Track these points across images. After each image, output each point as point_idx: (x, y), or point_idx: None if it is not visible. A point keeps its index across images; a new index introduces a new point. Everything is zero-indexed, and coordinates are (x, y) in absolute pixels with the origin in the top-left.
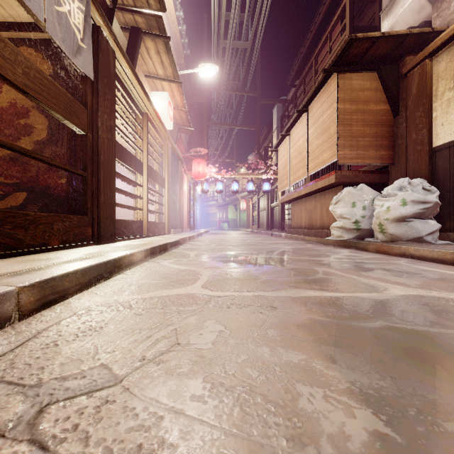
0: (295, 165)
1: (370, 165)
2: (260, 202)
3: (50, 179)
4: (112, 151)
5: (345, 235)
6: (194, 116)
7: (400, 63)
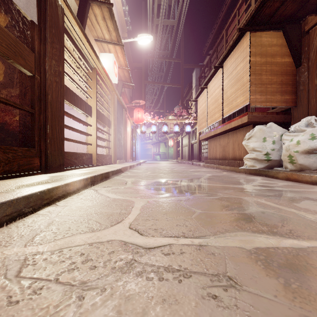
0: (212, 110)
1: (273, 109)
2: (183, 140)
3: (6, 116)
4: (61, 93)
5: (256, 165)
6: (135, 77)
7: (302, 23)
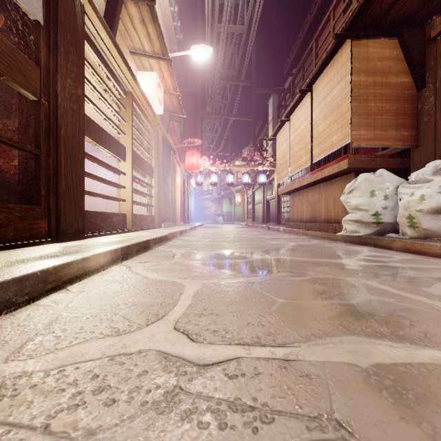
0: (296, 153)
1: (384, 150)
2: (255, 195)
3: (0, 160)
4: (79, 126)
5: (361, 230)
6: (187, 107)
7: (426, 26)
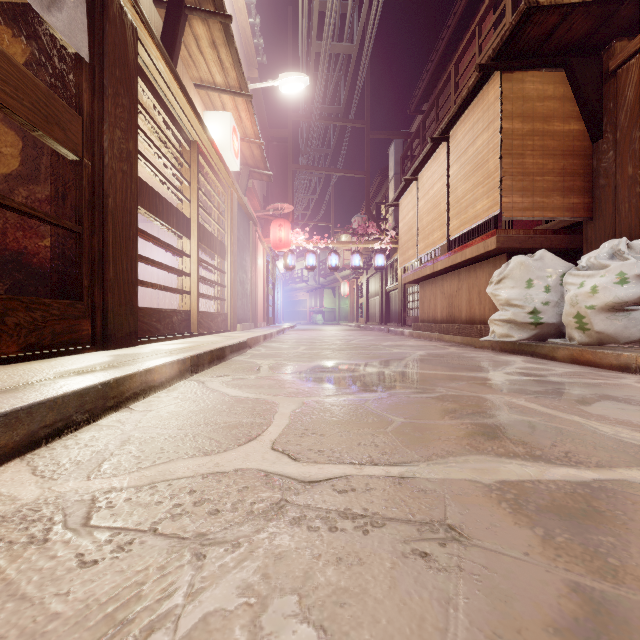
0: (427, 225)
1: (548, 223)
2: (370, 284)
3: (25, 239)
4: (131, 193)
5: (514, 334)
6: (273, 158)
7: (603, 54)
